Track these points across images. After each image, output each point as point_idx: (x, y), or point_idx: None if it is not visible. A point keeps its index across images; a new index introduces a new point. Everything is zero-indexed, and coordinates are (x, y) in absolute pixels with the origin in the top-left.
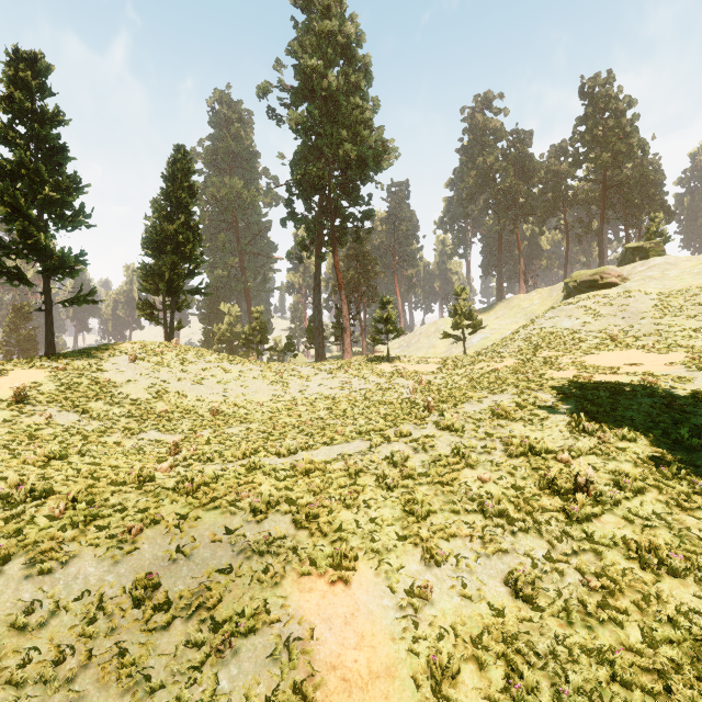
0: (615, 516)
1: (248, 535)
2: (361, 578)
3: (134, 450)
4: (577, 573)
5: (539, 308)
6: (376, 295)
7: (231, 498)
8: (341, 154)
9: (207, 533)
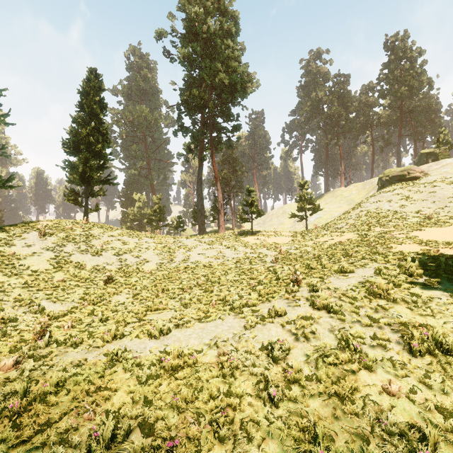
0: None
1: None
2: None
3: None
4: None
5: (356, 197)
6: (242, 188)
7: (67, 425)
8: (217, 81)
9: None
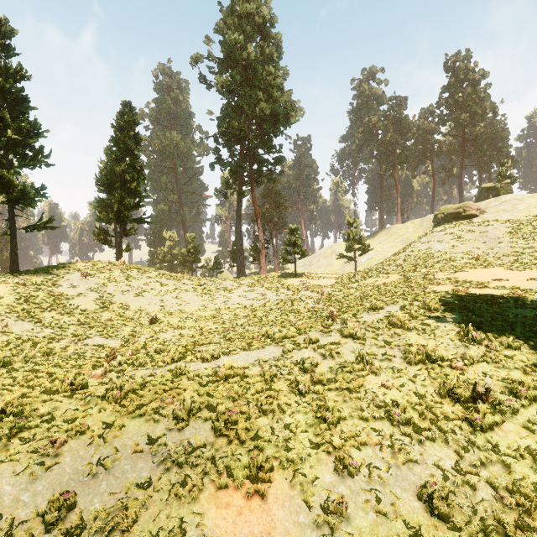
0: (515, 424)
1: (169, 444)
2: (277, 491)
3: (75, 356)
4: (488, 486)
5: (413, 235)
6: (285, 225)
7: (156, 405)
8: (258, 111)
9: (130, 443)
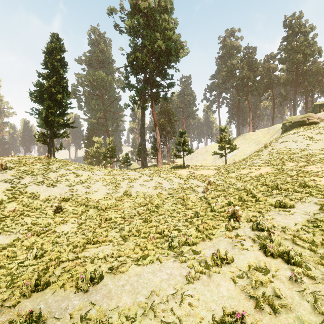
0: None
1: None
2: None
3: None
4: None
5: (262, 139)
6: (175, 132)
7: None
8: (156, 47)
9: None
